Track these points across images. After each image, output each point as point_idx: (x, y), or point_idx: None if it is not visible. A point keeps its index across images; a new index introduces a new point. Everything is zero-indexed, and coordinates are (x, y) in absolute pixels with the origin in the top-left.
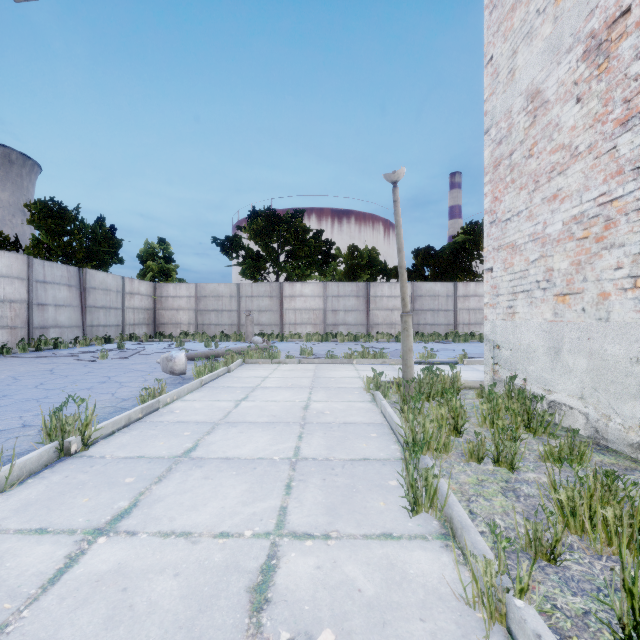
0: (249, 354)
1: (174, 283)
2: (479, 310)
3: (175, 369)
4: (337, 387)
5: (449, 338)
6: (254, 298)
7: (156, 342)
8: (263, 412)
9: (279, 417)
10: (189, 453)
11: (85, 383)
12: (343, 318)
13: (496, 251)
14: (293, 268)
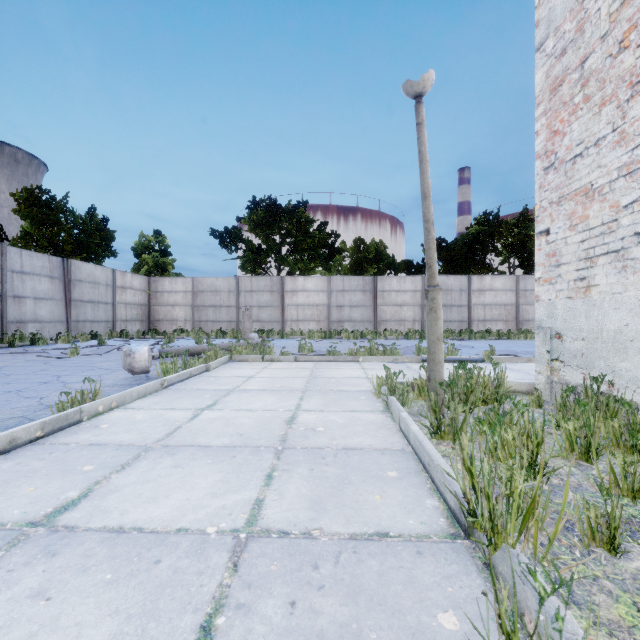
0: (237, 350)
1: (170, 277)
2: (495, 305)
3: (134, 366)
4: (338, 390)
5: (464, 335)
6: (254, 293)
7: (147, 339)
8: (227, 428)
9: (247, 437)
10: (58, 515)
11: (21, 384)
12: (348, 314)
13: (555, 205)
14: (295, 262)
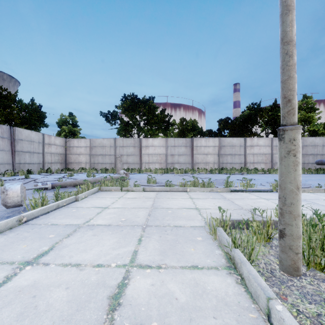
0: (105, 183)
1: (77, 138)
2: (259, 154)
3: (7, 201)
4: (174, 226)
5: (243, 171)
6: (124, 147)
7: (62, 173)
8: None
9: None
10: None
11: None
12: (177, 159)
13: None
14: (148, 130)
